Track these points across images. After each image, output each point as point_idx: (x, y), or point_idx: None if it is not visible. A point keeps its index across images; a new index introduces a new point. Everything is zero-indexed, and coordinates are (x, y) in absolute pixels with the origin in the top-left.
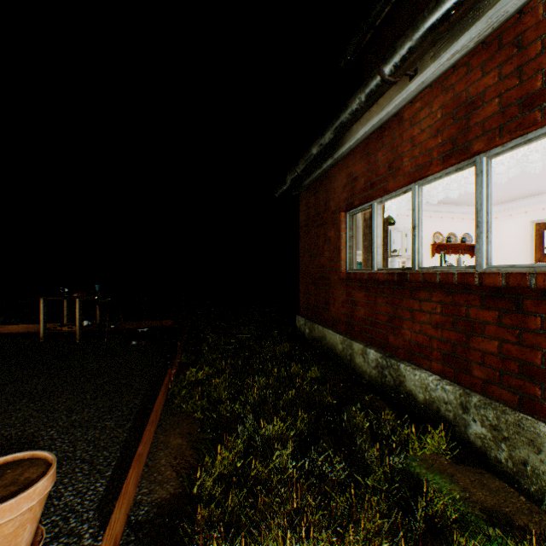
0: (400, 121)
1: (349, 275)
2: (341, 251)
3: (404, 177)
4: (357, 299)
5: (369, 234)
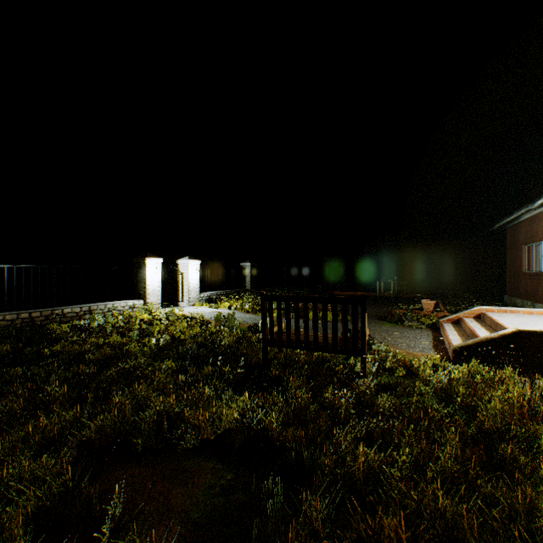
0: (537, 218)
1: (523, 273)
2: (522, 262)
3: (538, 238)
4: (527, 283)
5: (536, 255)
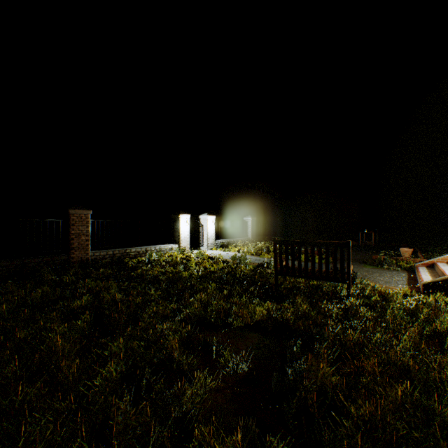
0: None
1: None
2: None
3: None
4: None
5: None
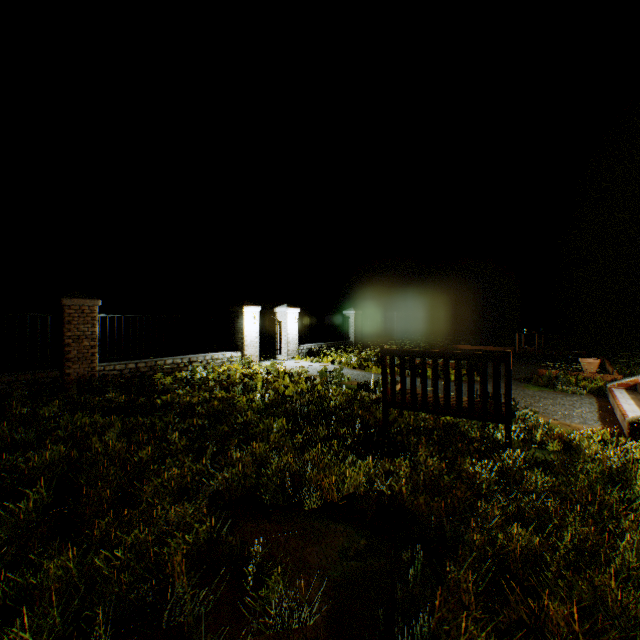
0: None
1: None
2: None
3: None
4: None
5: None
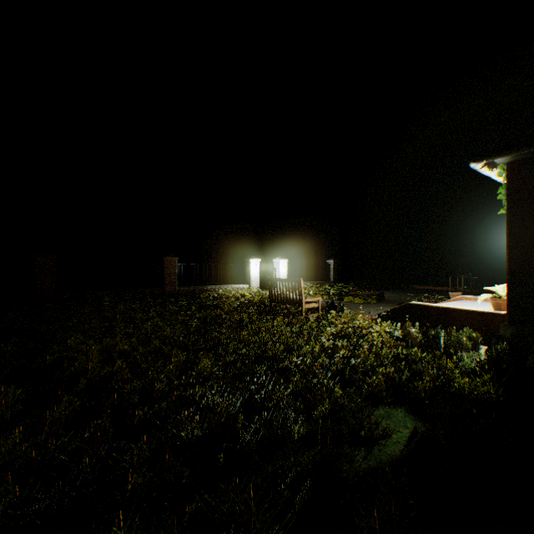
0: None
1: None
2: None
3: None
4: None
5: None
